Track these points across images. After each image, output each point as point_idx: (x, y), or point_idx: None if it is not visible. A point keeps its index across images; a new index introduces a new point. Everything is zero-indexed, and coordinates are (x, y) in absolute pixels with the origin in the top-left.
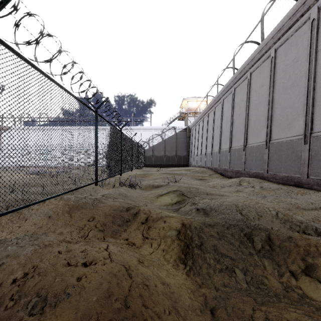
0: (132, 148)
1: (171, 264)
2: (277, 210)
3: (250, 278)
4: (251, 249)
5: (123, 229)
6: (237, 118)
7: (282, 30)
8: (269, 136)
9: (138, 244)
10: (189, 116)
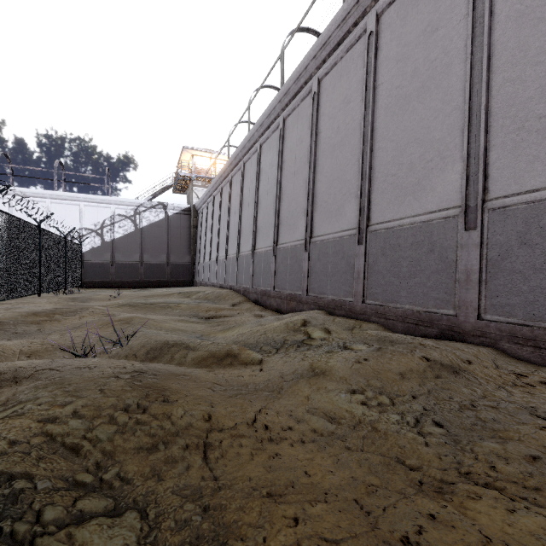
0: None
1: None
2: None
3: None
4: None
5: None
6: (290, 181)
7: None
8: (366, 215)
9: None
10: (196, 185)
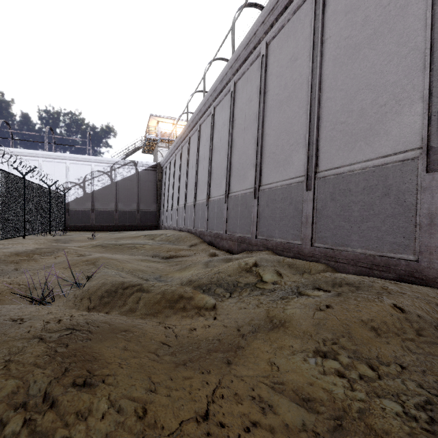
0: None
1: None
2: None
3: None
4: None
5: None
6: (240, 137)
7: None
8: (314, 163)
9: None
10: (161, 146)
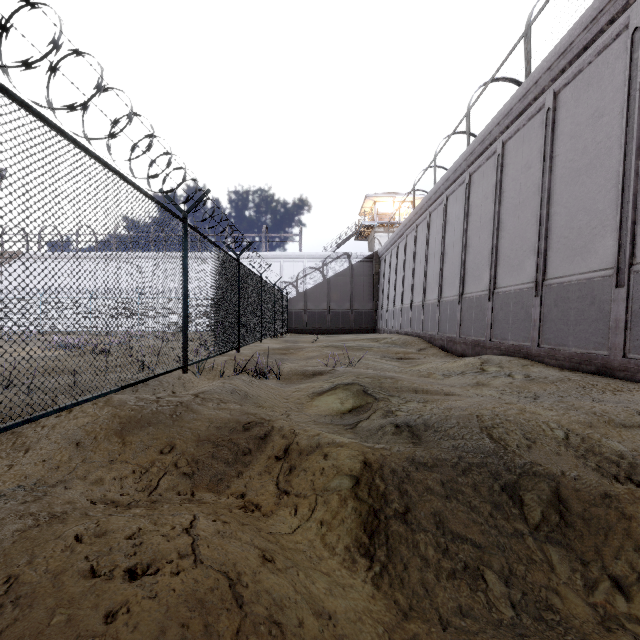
0: (261, 296)
1: (339, 557)
2: (567, 429)
3: (519, 593)
4: (519, 521)
5: (235, 471)
6: (475, 235)
7: (570, 52)
8: (541, 271)
9: (266, 506)
10: (378, 231)
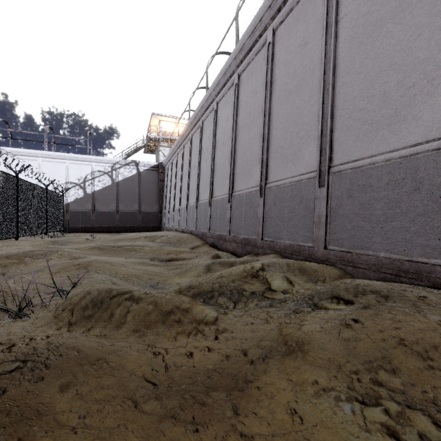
0: None
1: None
2: None
3: None
4: None
5: None
6: (245, 132)
7: None
8: (328, 156)
9: None
10: (163, 146)
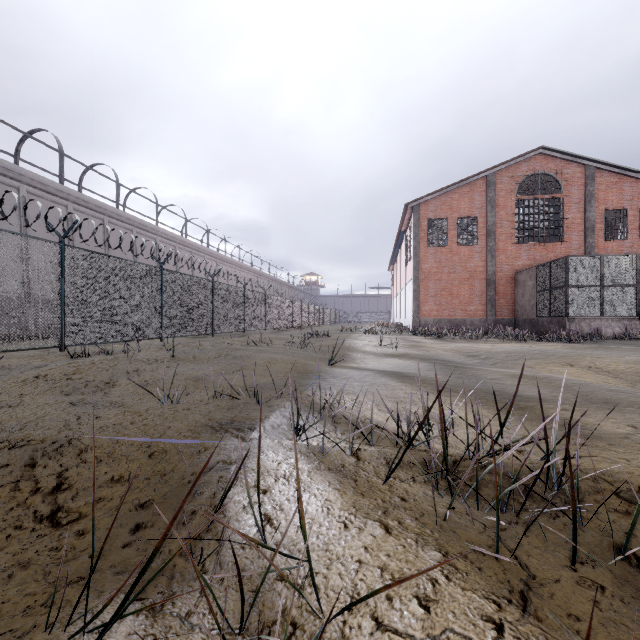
0: None
1: None
2: None
3: None
4: None
5: None
6: None
7: None
8: None
9: None
10: None
